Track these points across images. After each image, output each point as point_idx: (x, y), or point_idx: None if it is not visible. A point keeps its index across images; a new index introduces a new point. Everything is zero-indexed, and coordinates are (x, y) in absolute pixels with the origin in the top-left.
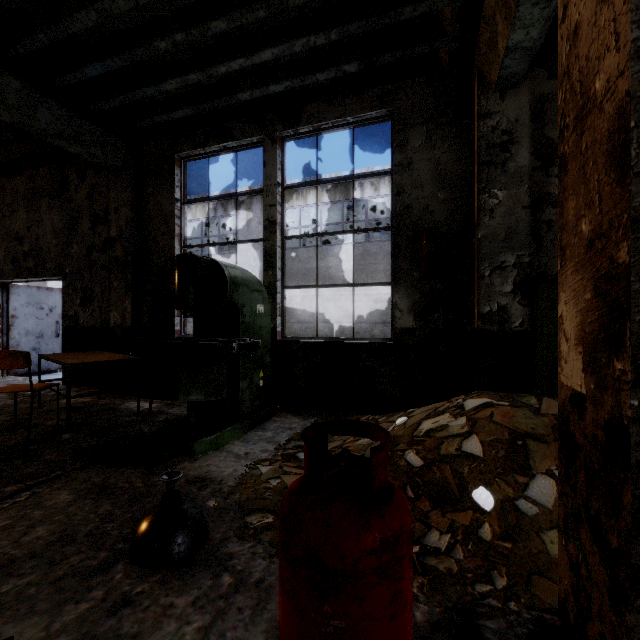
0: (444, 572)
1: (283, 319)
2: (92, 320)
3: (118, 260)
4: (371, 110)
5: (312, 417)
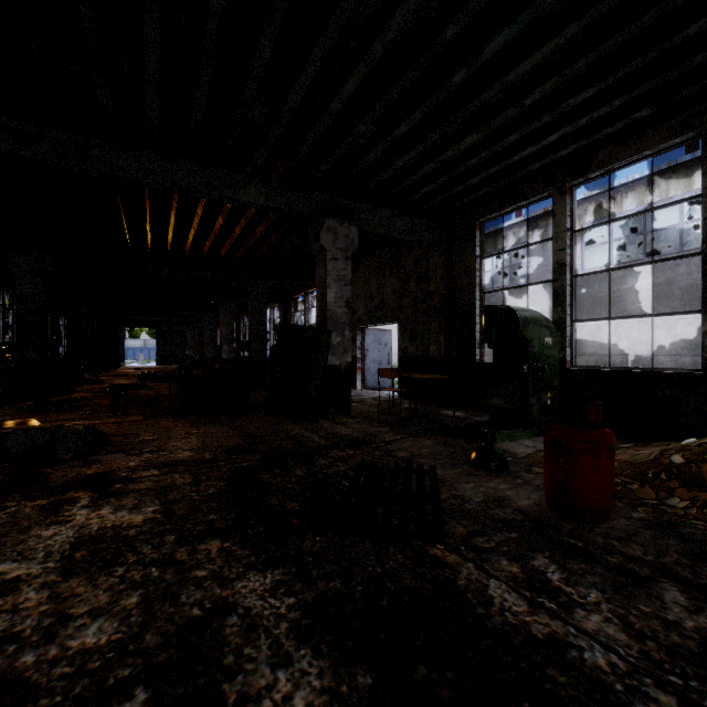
0: (669, 512)
1: (572, 350)
2: (416, 352)
3: (435, 308)
4: (673, 139)
5: None
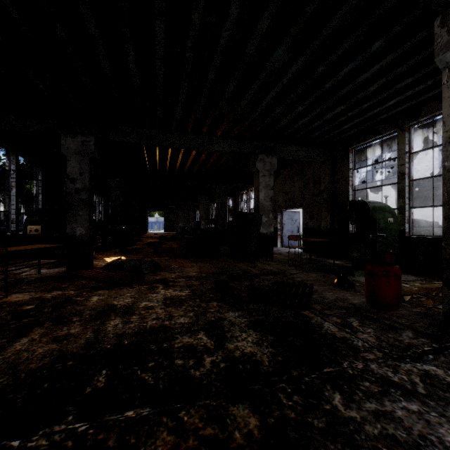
0: (435, 310)
1: (409, 225)
2: (313, 225)
3: (324, 200)
4: None
5: (424, 278)
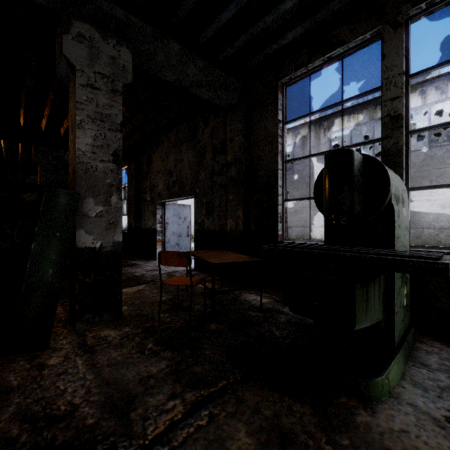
0: None
1: None
2: (213, 225)
3: (233, 179)
4: None
5: None
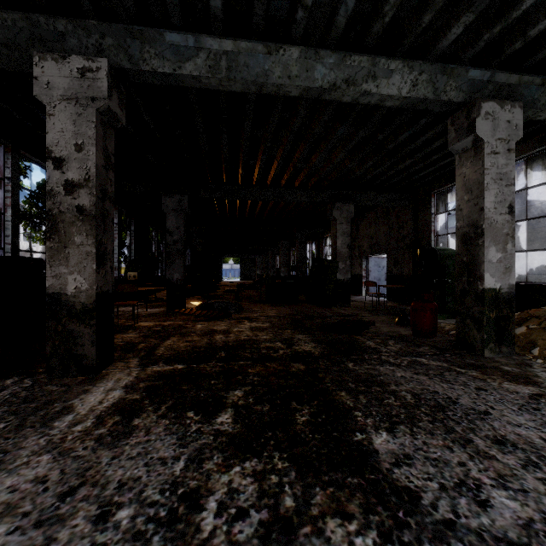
0: None
1: None
2: (397, 272)
3: (407, 245)
4: (534, 149)
5: None
